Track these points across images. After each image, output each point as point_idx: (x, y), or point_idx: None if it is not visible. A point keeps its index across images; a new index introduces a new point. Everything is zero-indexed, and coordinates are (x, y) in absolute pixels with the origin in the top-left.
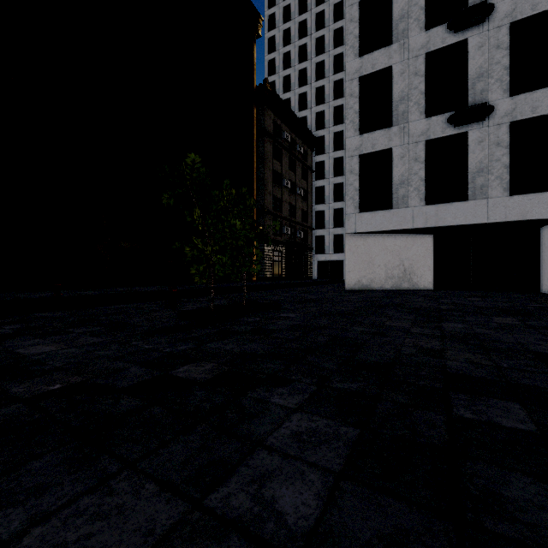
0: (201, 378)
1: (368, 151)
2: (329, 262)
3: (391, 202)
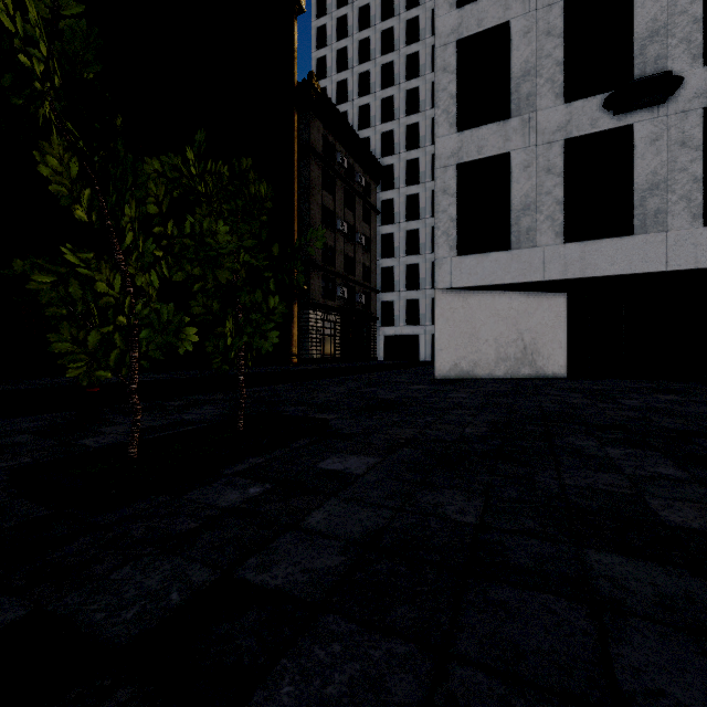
0: None
1: (472, 159)
2: (399, 337)
3: (508, 239)
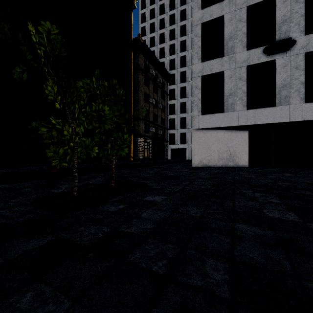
0: None
1: (207, 73)
2: (177, 149)
3: (223, 108)
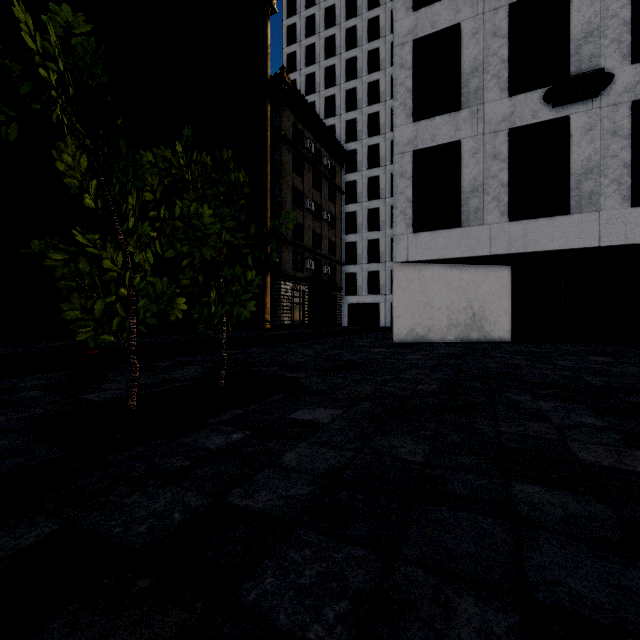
0: None
1: (426, 146)
2: (362, 305)
3: (458, 218)
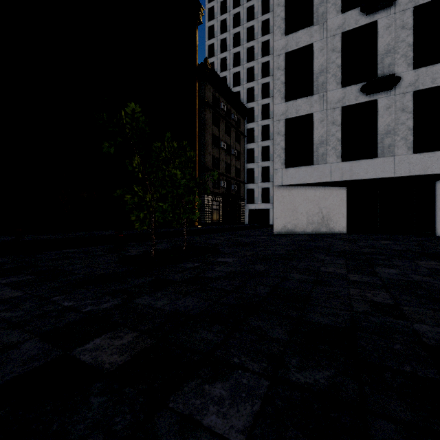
0: (110, 365)
1: (293, 116)
2: (258, 210)
3: (312, 159)
